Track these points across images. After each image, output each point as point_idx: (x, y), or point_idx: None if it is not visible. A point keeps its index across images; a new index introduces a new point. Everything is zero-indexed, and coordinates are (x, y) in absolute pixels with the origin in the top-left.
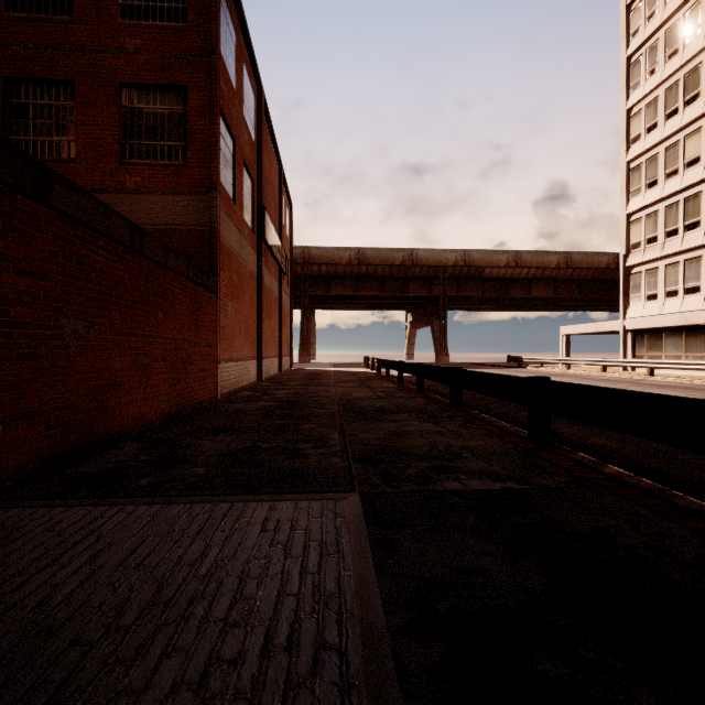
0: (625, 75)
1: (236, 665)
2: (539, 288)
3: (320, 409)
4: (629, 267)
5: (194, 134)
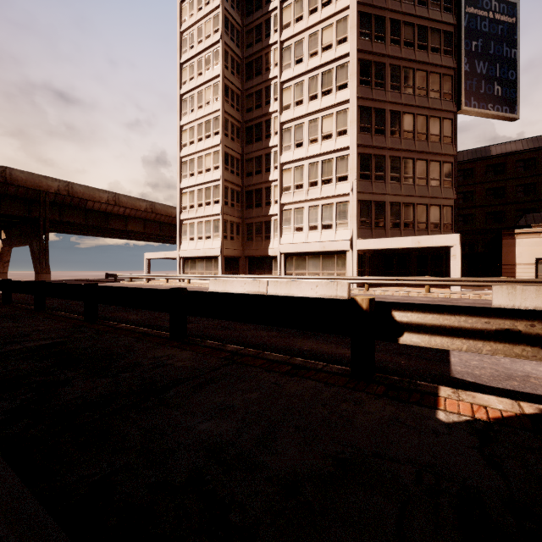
0: (180, 104)
1: None
2: (133, 223)
3: None
4: (182, 220)
5: None
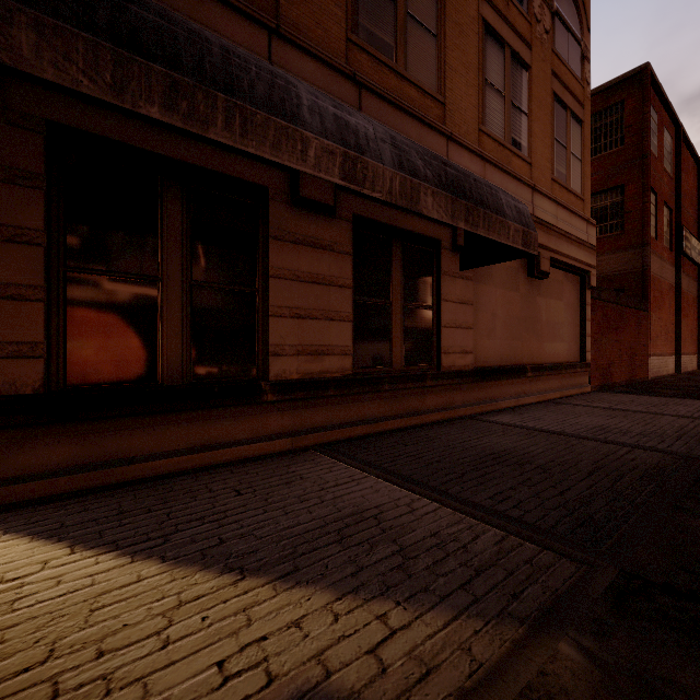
0: None
1: None
2: None
3: None
4: None
5: (629, 213)
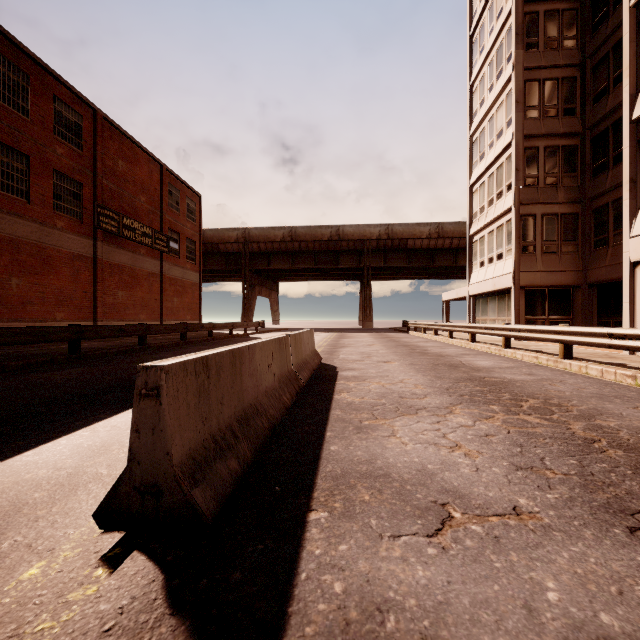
0: (469, 54)
1: None
2: (465, 257)
3: None
4: (472, 235)
5: None
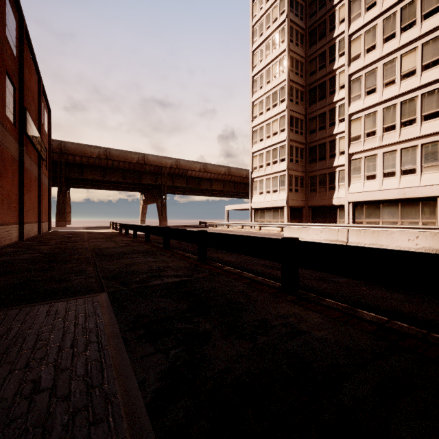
0: (251, 85)
1: (44, 358)
2: (216, 184)
3: (78, 255)
4: (253, 178)
5: None
